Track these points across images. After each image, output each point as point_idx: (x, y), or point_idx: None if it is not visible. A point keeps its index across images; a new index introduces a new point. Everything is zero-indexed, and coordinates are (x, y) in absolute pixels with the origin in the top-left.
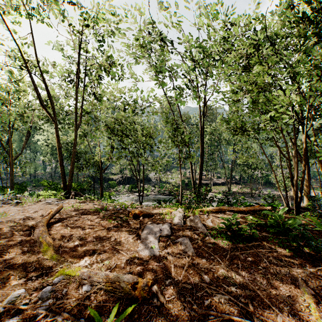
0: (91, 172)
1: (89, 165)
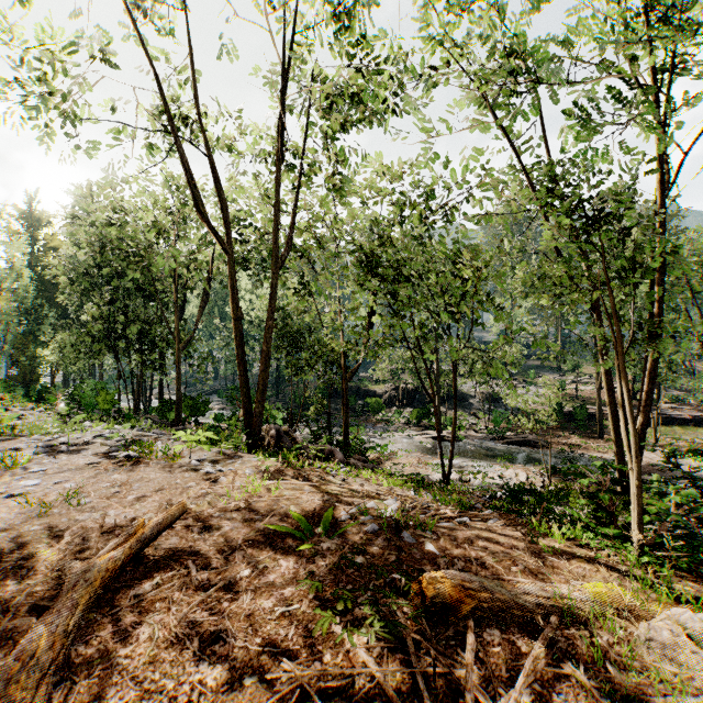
0: (321, 378)
1: (316, 362)
